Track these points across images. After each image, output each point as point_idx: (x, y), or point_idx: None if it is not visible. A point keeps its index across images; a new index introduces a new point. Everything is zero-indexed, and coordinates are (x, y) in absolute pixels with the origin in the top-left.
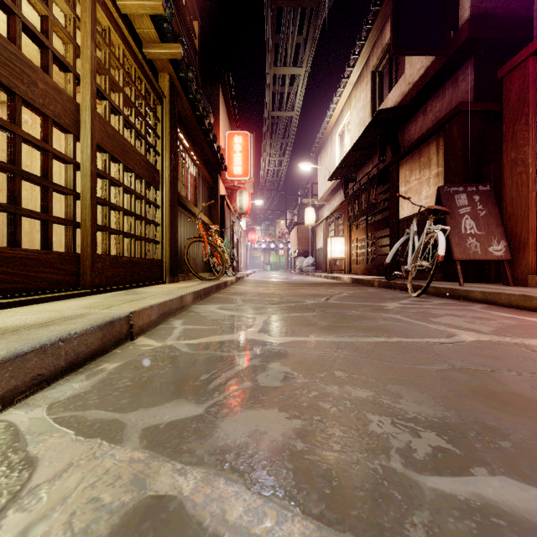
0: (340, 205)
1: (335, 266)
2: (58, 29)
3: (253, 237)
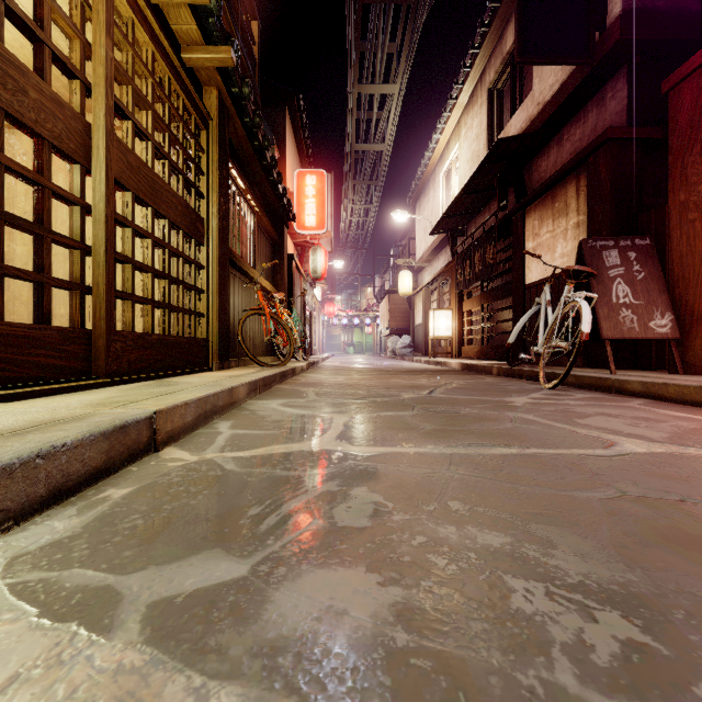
0: (445, 267)
1: (439, 348)
2: (59, 18)
3: (331, 309)
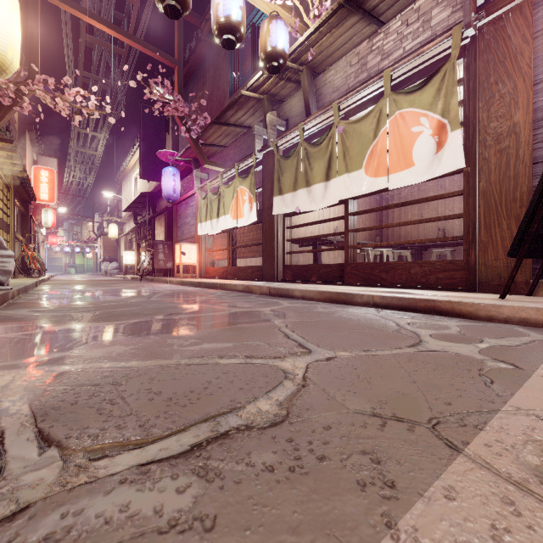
0: (133, 228)
1: (131, 270)
2: None
3: (55, 240)
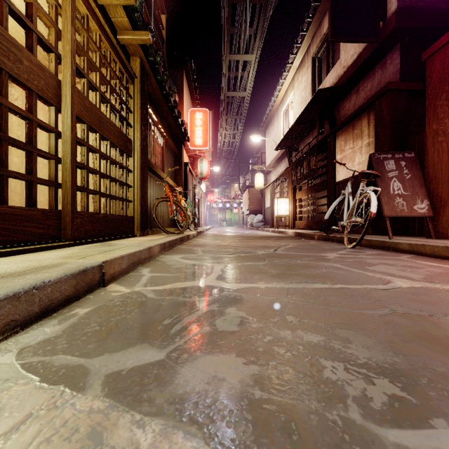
0: (285, 170)
1: (280, 222)
2: (41, 15)
3: (212, 198)
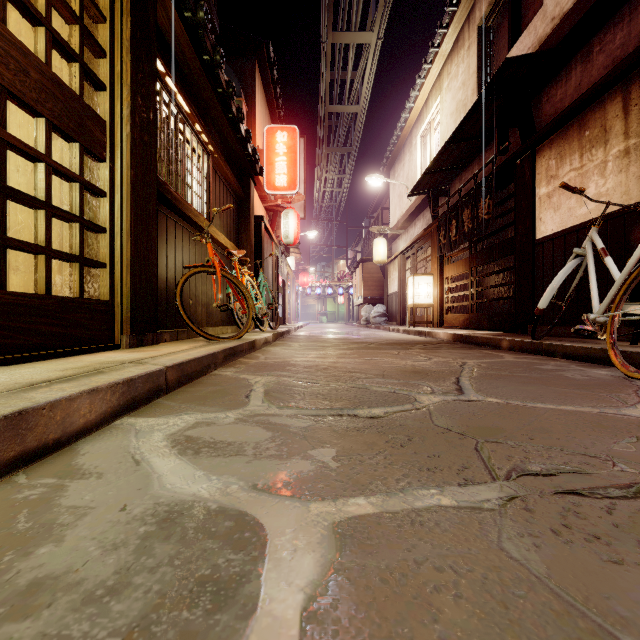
0: (425, 230)
1: (416, 316)
2: None
3: (305, 279)
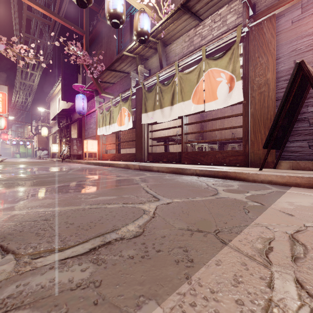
0: (57, 130)
1: (56, 155)
2: None
3: (6, 137)
